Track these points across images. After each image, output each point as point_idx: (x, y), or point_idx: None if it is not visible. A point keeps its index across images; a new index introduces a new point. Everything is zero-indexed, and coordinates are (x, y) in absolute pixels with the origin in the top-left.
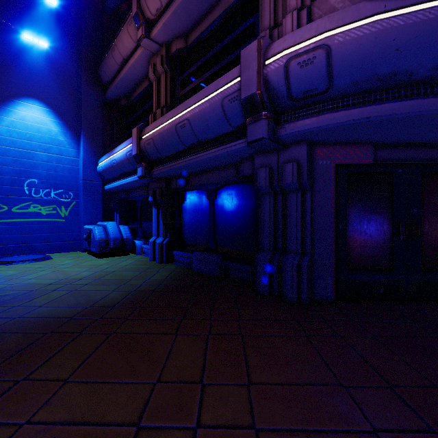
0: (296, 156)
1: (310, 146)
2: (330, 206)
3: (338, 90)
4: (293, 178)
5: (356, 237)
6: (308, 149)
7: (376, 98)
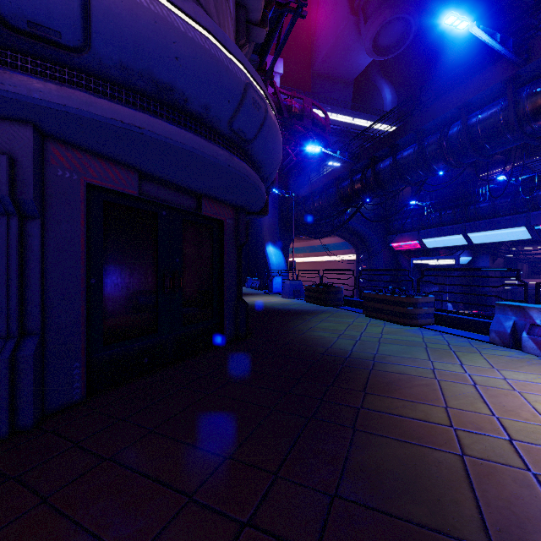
0: (7, 144)
1: (40, 136)
2: (79, 248)
3: (99, 62)
4: (0, 186)
5: (117, 295)
6: (37, 141)
7: (150, 108)
